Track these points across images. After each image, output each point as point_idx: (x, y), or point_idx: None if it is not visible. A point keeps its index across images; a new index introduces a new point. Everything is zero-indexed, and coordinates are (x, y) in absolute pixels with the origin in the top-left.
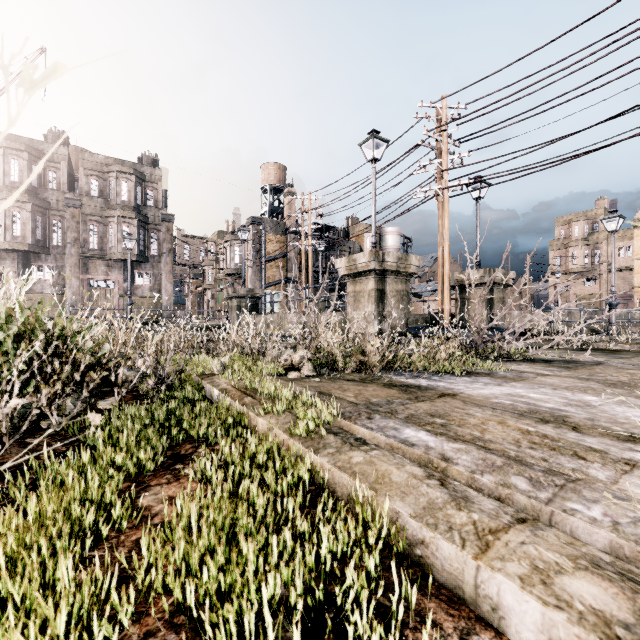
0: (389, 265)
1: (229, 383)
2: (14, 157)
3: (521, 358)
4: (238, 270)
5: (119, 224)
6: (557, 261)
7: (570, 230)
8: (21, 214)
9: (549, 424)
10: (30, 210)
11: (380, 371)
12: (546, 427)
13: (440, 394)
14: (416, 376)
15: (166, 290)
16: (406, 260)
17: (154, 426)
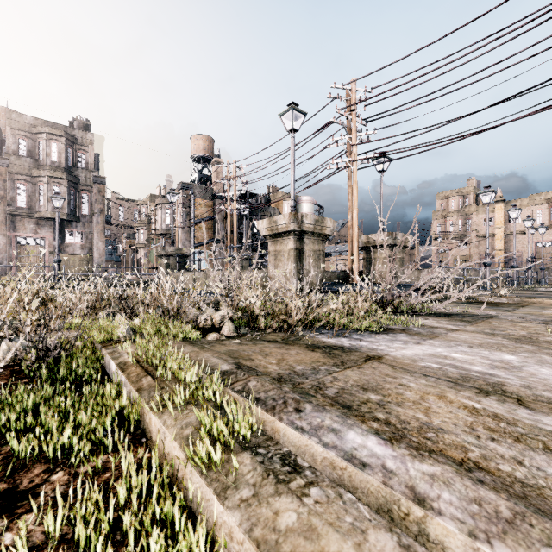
0: (307, 227)
1: (132, 354)
2: None
3: (426, 312)
4: (169, 231)
5: (49, 184)
6: (438, 228)
7: (448, 203)
8: None
9: (491, 396)
10: None
11: (301, 329)
12: (491, 401)
13: (365, 357)
14: (337, 334)
15: (98, 248)
16: (322, 222)
17: (1, 432)
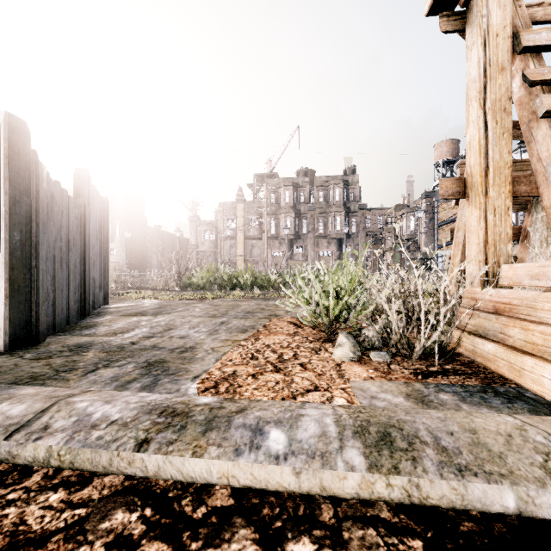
0: None
1: None
2: (287, 190)
3: None
4: (413, 235)
5: (334, 216)
6: None
7: None
8: (290, 219)
9: None
10: (293, 216)
11: None
12: None
13: None
14: None
15: (361, 255)
16: None
17: None
